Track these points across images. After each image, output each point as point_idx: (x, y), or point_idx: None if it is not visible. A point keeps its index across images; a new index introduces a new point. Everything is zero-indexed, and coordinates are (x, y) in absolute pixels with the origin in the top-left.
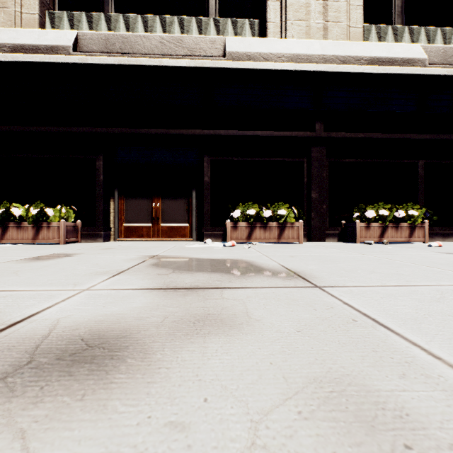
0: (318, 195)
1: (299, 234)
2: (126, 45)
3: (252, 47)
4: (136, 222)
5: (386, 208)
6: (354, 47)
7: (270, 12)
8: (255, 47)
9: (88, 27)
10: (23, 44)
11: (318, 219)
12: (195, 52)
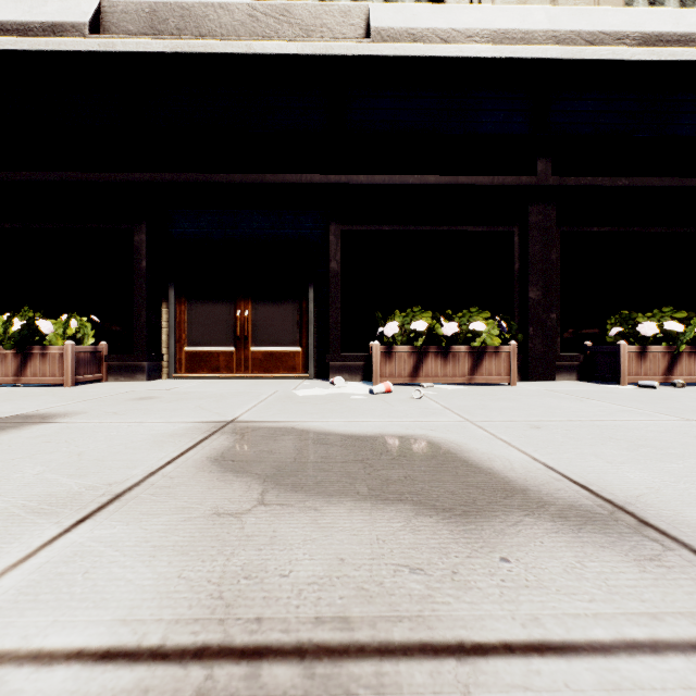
0: (541, 295)
1: (511, 368)
2: (187, 22)
3: (418, 20)
4: (208, 345)
5: (674, 318)
6: (611, 17)
7: None
8: (424, 20)
9: None
10: (2, 22)
11: (541, 339)
12: (312, 31)
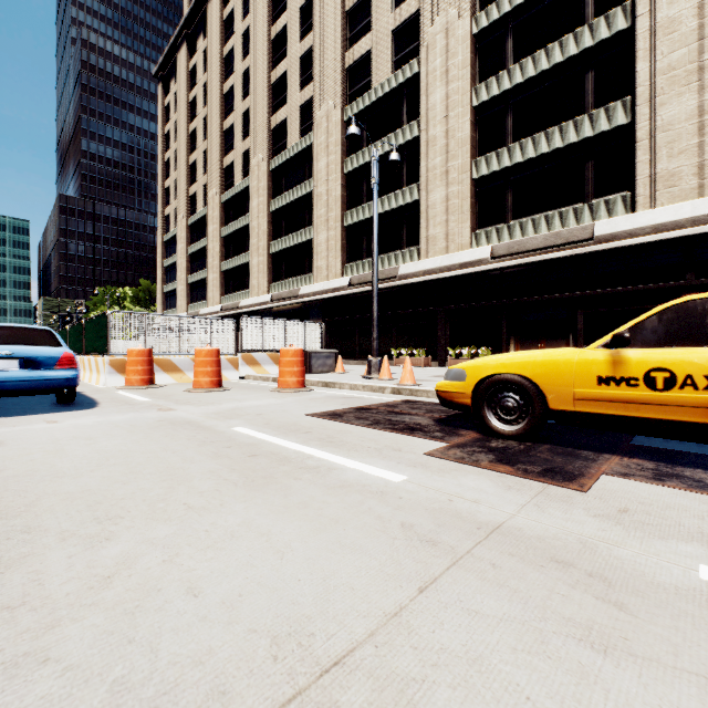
0: None
1: None
2: (520, 246)
3: (617, 227)
4: None
5: None
6: None
7: (639, 188)
8: (619, 226)
9: (496, 235)
10: (465, 262)
11: None
12: (569, 239)
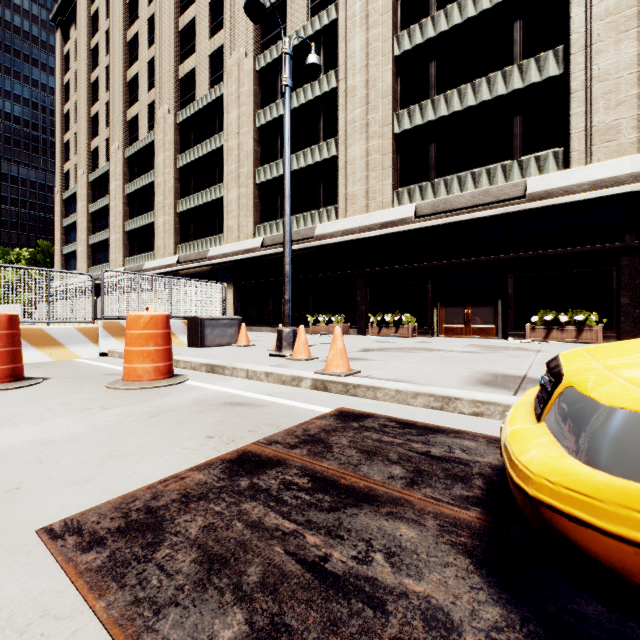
0: (629, 301)
1: (598, 336)
2: (447, 205)
3: (551, 184)
4: (453, 324)
5: None
6: None
7: (573, 143)
8: (554, 183)
9: (420, 194)
10: (387, 221)
11: (629, 323)
12: (499, 197)
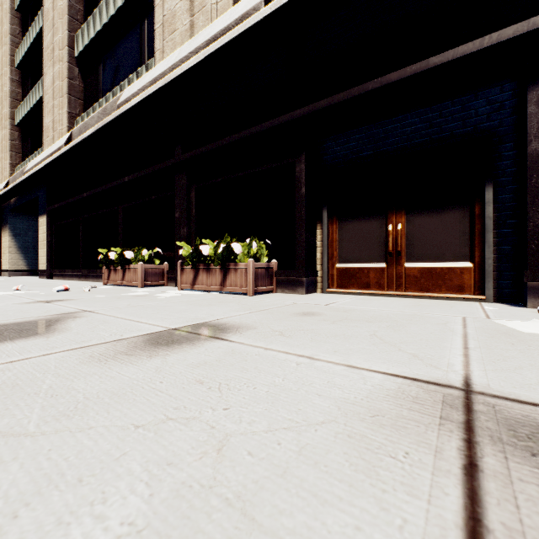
0: None
1: None
2: None
3: None
4: (357, 261)
5: None
6: None
7: None
8: None
9: None
10: (215, 35)
11: None
12: None
